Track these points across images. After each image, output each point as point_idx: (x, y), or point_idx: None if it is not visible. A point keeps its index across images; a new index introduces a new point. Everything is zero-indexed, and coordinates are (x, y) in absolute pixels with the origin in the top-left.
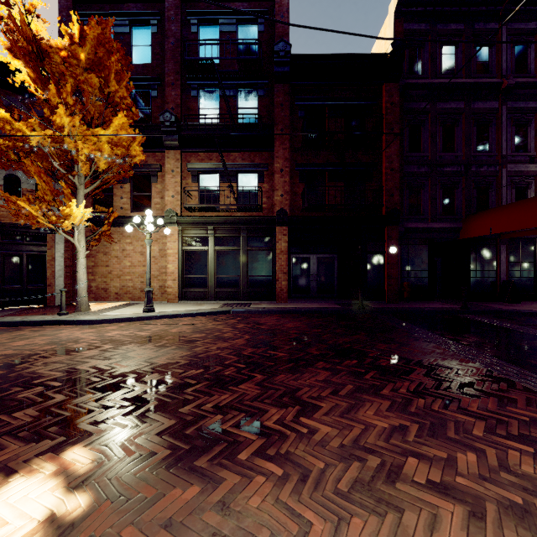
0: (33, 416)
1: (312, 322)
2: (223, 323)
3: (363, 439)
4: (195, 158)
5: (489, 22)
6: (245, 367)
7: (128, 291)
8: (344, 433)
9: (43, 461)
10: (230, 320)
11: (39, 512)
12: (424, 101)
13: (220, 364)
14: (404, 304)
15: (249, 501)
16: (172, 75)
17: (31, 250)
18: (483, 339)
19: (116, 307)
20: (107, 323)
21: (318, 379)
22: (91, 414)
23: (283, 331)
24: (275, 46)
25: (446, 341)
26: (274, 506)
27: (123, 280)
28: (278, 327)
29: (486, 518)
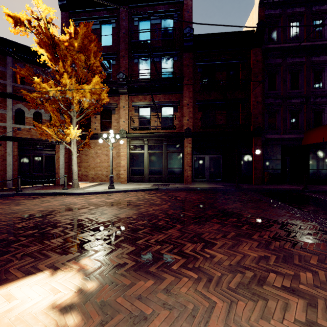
0: (61, 242)
1: (207, 196)
2: (154, 195)
3: (243, 262)
4: (136, 99)
5: (322, 5)
6: (170, 220)
7: (99, 176)
8: (231, 258)
9: (71, 264)
10: (158, 194)
11: (74, 287)
12: (278, 58)
13: (155, 218)
14: (265, 186)
15: (180, 289)
16: (123, 51)
17: (47, 153)
18: (318, 208)
19: (93, 185)
20: (89, 194)
21: (213, 228)
22: (90, 242)
23: (190, 200)
24: (184, 30)
25: (293, 209)
26: (194, 293)
27: (96, 170)
28: (187, 198)
29: (317, 307)
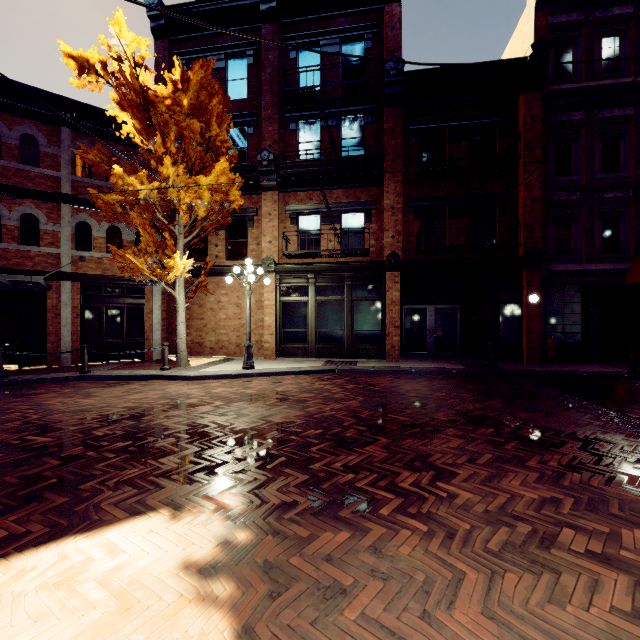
0: (177, 463)
1: (433, 385)
2: (330, 383)
3: (510, 507)
4: (293, 198)
5: None
6: (366, 429)
7: (224, 346)
8: (487, 500)
9: (201, 500)
10: (337, 379)
11: (214, 538)
12: (575, 111)
13: (338, 425)
14: (548, 367)
15: (399, 549)
16: (269, 108)
17: (130, 303)
18: None
19: (213, 363)
20: (210, 379)
21: (450, 446)
22: (228, 465)
23: (400, 393)
24: (385, 64)
25: (608, 413)
26: (425, 555)
27: (218, 334)
28: (394, 389)
29: None
